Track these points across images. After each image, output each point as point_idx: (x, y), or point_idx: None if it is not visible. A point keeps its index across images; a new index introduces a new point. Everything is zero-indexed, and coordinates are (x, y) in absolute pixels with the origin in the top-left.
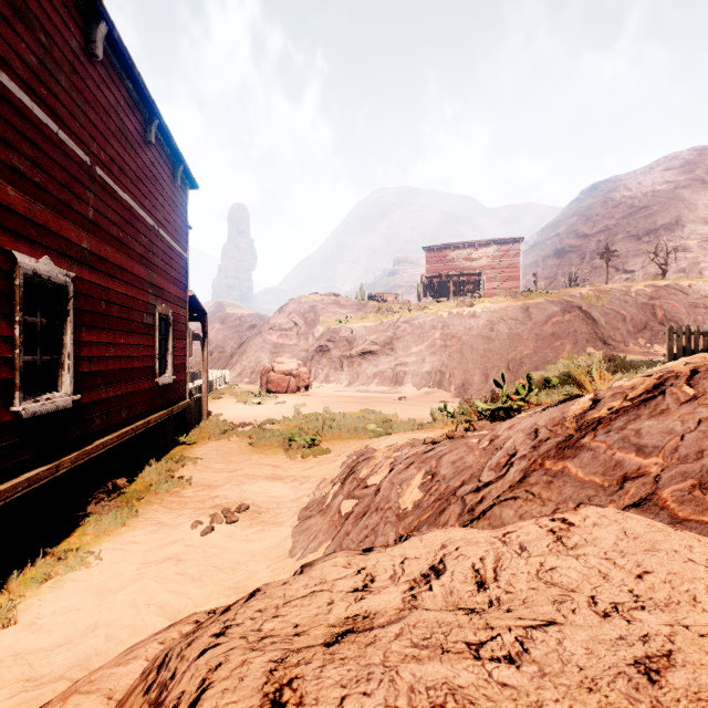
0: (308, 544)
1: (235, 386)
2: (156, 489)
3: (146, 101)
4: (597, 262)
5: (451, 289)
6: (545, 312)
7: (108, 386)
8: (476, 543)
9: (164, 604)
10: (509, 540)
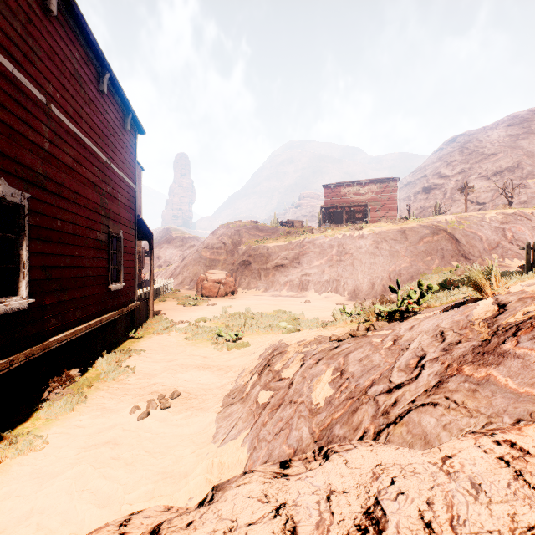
0: (229, 431)
1: (177, 292)
2: (105, 377)
3: (98, 56)
4: (456, 197)
5: (344, 217)
6: (418, 234)
7: (64, 291)
8: (413, 474)
9: (96, 490)
10: (453, 471)
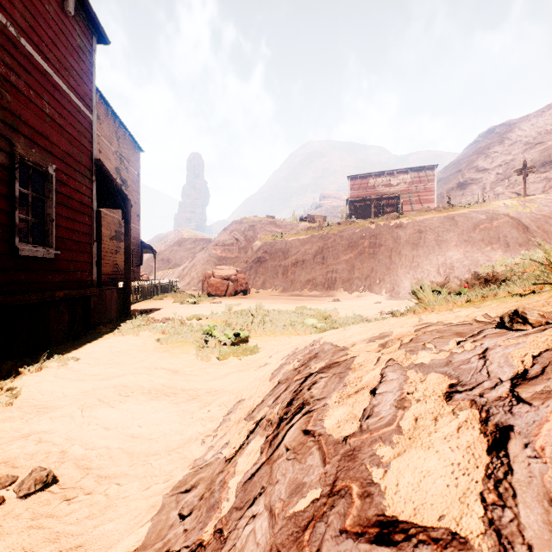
0: None
1: (181, 292)
2: None
3: None
4: (499, 190)
5: (373, 211)
6: (472, 220)
7: None
8: None
9: None
10: None
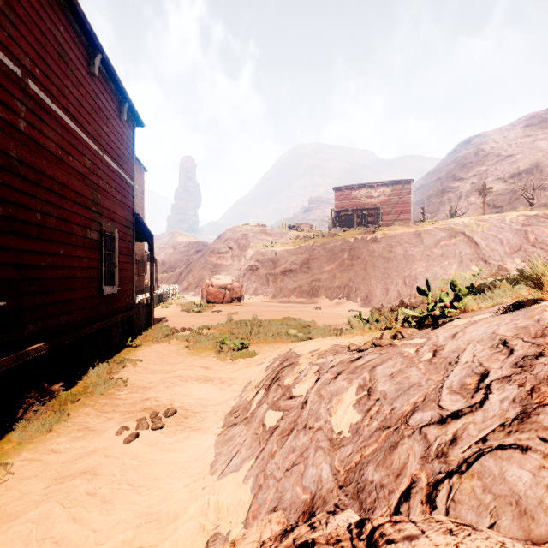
0: (229, 460)
1: (181, 298)
2: (93, 391)
3: (88, 33)
4: (472, 200)
5: (355, 220)
6: (435, 237)
7: (45, 294)
8: None
9: (62, 538)
10: None
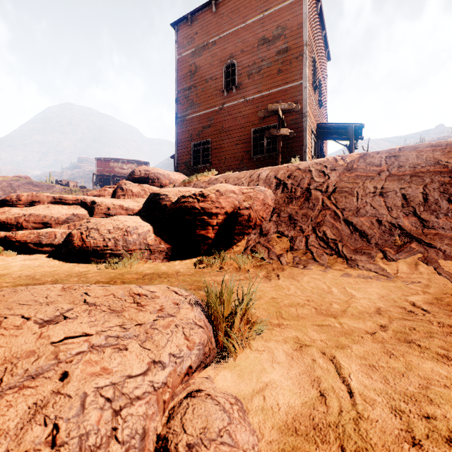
0: None
1: None
2: None
3: None
4: None
5: (112, 183)
6: None
7: None
8: None
9: None
10: None
